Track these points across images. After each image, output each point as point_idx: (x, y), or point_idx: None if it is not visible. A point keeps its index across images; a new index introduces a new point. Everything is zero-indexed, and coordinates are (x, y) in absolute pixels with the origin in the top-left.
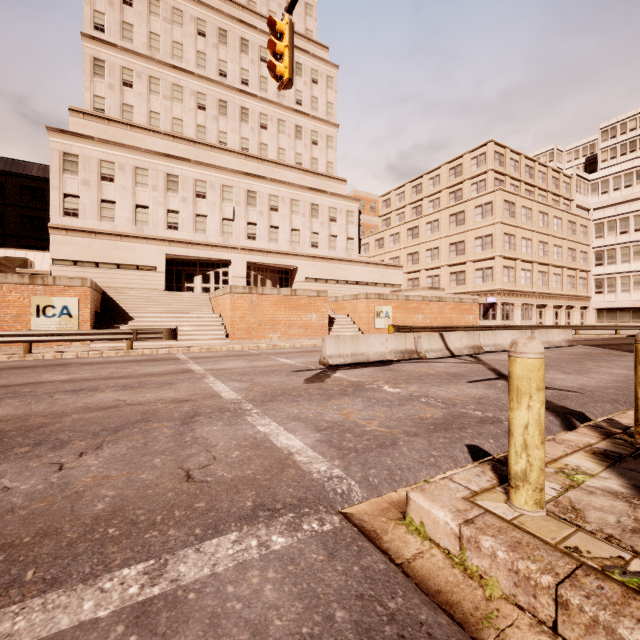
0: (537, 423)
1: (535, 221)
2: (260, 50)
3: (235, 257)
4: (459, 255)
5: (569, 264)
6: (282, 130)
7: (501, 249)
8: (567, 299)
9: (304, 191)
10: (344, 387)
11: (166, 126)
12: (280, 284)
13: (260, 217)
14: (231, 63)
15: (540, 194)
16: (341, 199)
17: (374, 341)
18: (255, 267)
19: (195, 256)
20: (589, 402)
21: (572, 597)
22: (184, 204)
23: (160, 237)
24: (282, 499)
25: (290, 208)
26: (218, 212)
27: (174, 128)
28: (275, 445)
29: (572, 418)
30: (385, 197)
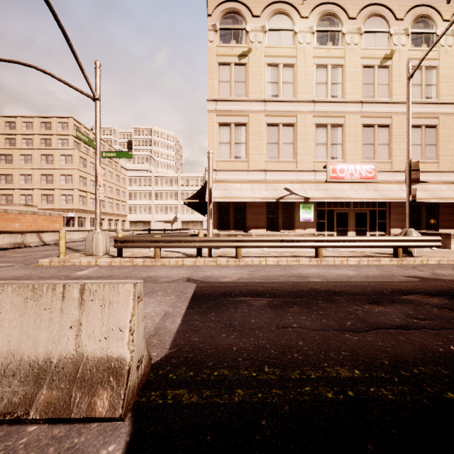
0: (64, 243)
1: None
2: None
3: None
4: (49, 183)
5: (117, 197)
6: None
7: (78, 185)
8: (116, 216)
9: None
10: None
11: None
12: None
13: None
14: None
15: None
16: None
17: None
18: None
19: None
20: None
21: (65, 260)
22: None
23: None
24: (4, 267)
25: None
26: None
27: None
28: None
29: None
30: None
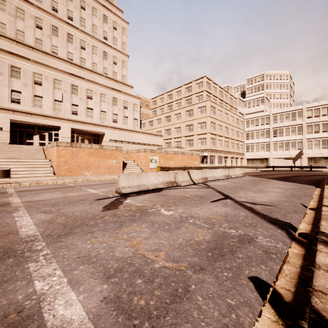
0: None
1: (223, 117)
2: (81, 1)
3: (63, 125)
4: (190, 131)
5: (236, 138)
6: (95, 52)
7: (209, 129)
8: (236, 154)
9: (108, 89)
10: (133, 212)
11: (11, 34)
12: (94, 142)
13: (80, 101)
14: (61, 4)
15: (225, 105)
16: (130, 97)
17: (151, 176)
18: (77, 132)
19: (33, 122)
20: (285, 213)
21: None
22: (25, 87)
23: (5, 107)
24: None
25: (100, 98)
26: (51, 95)
27: (17, 36)
28: (43, 325)
29: (289, 229)
30: (154, 99)
